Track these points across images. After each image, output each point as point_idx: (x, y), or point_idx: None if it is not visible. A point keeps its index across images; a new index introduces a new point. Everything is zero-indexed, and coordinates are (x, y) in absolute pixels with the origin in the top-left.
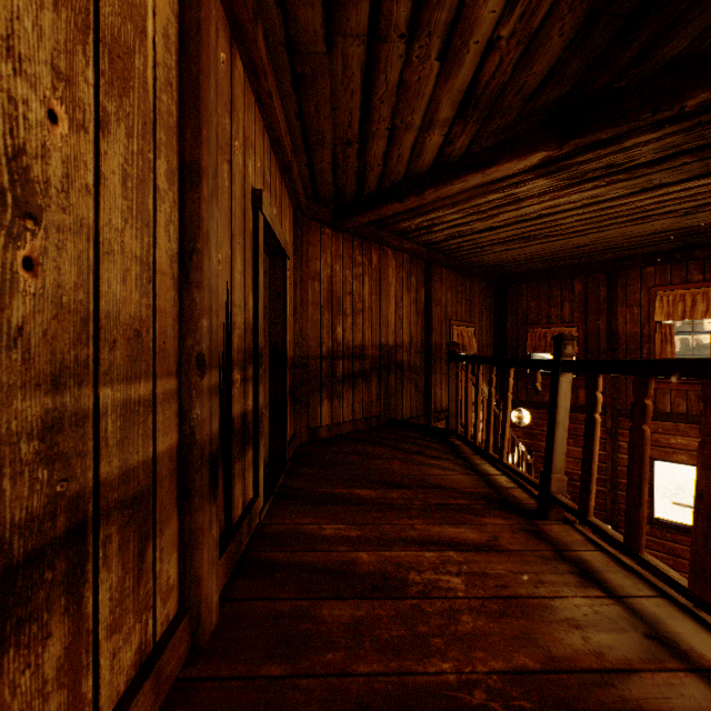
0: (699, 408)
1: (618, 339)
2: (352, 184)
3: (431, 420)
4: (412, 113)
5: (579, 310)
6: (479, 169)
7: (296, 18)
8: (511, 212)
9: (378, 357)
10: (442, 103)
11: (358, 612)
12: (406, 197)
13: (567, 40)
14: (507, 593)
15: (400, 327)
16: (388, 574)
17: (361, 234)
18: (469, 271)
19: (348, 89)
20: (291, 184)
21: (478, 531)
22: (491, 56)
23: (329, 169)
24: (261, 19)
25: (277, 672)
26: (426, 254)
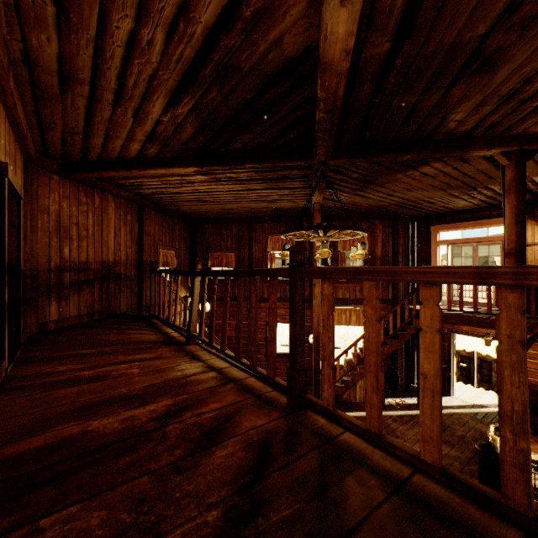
0: (284, 294)
1: (253, 260)
2: (78, 153)
3: (143, 312)
4: (120, 132)
5: (235, 243)
6: (163, 167)
7: (39, 76)
8: (189, 187)
9: (100, 270)
10: (138, 133)
11: (82, 388)
12: (119, 170)
13: (194, 130)
14: (158, 369)
15: (119, 249)
16: (100, 375)
17: (86, 183)
18: (171, 214)
19: (75, 111)
20: (25, 146)
21: (153, 354)
22: (161, 124)
23: (59, 141)
24: (12, 68)
25: (38, 410)
26: (139, 201)
